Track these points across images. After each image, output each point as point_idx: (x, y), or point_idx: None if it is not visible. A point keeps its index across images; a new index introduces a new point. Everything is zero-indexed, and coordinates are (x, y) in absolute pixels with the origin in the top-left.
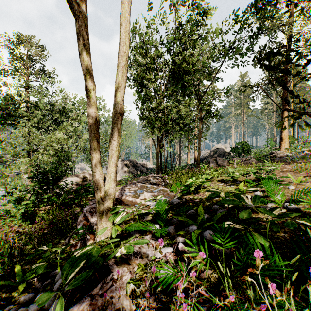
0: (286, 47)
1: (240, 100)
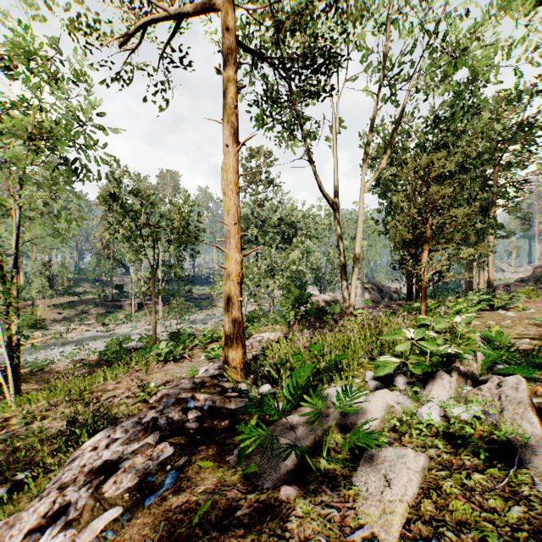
0: None
1: None
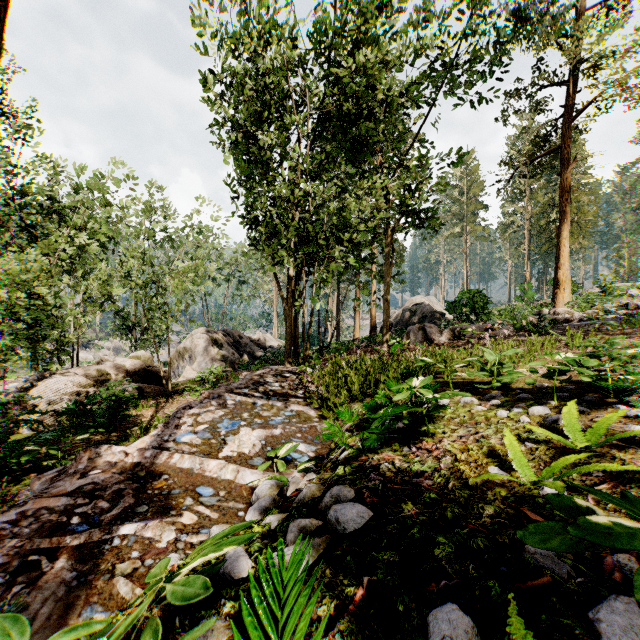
0: (568, 84)
1: (460, 206)
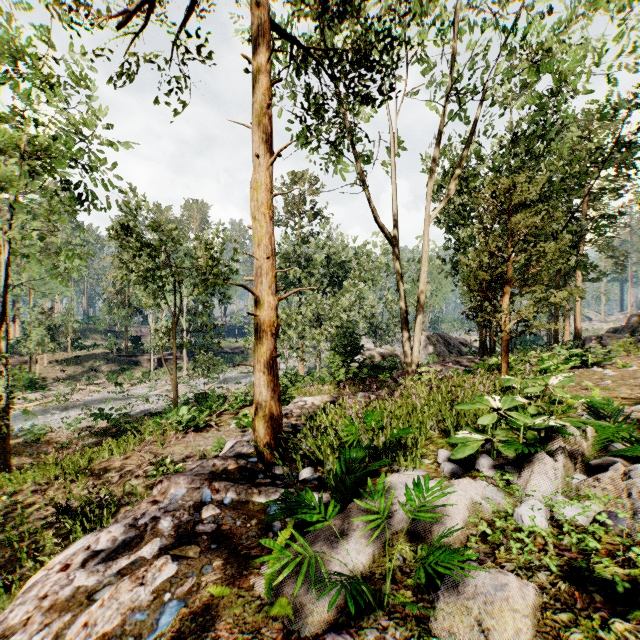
0: None
1: None
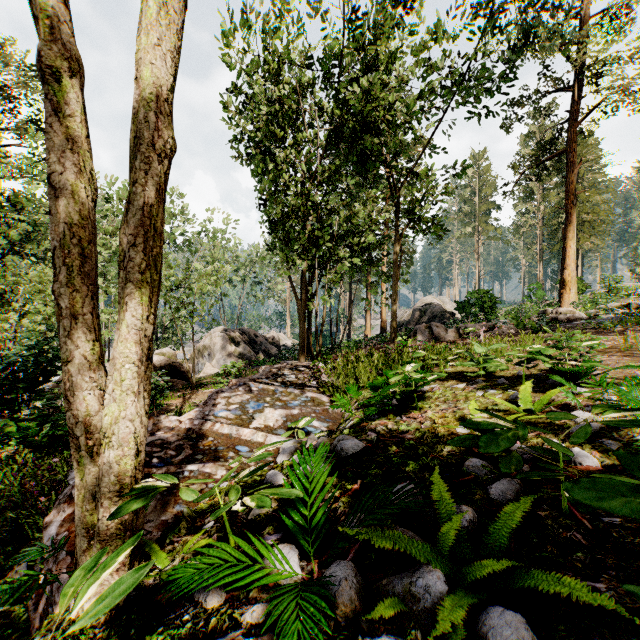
0: (573, 89)
1: (471, 206)
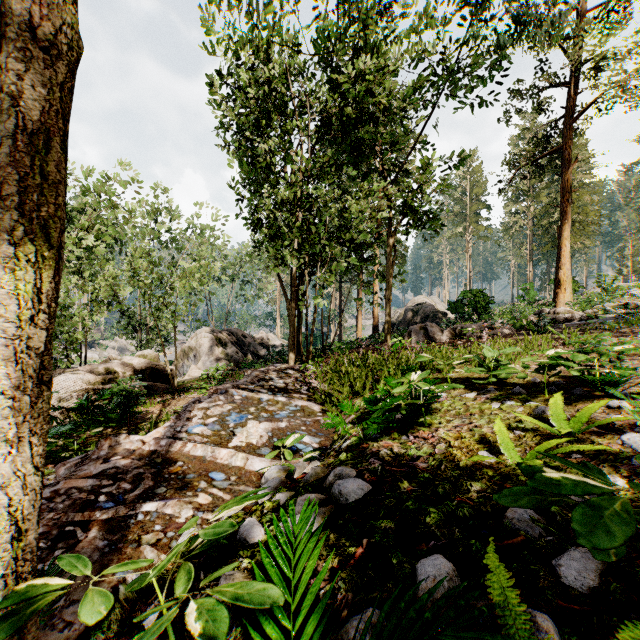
0: (569, 85)
1: (462, 206)
